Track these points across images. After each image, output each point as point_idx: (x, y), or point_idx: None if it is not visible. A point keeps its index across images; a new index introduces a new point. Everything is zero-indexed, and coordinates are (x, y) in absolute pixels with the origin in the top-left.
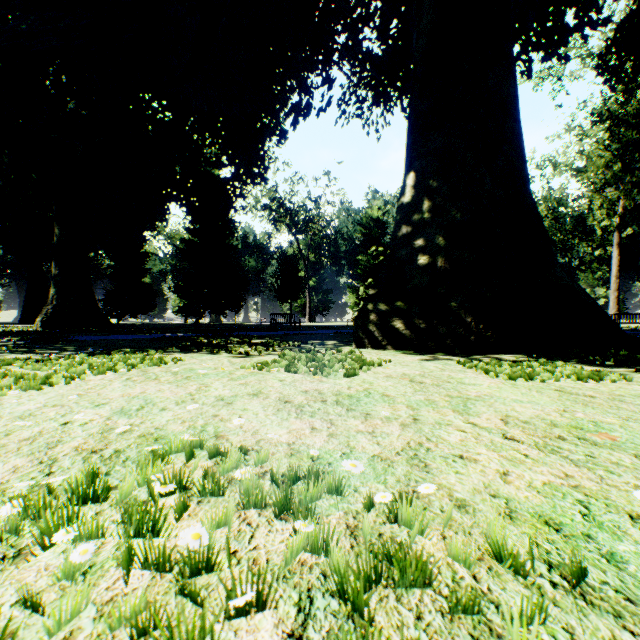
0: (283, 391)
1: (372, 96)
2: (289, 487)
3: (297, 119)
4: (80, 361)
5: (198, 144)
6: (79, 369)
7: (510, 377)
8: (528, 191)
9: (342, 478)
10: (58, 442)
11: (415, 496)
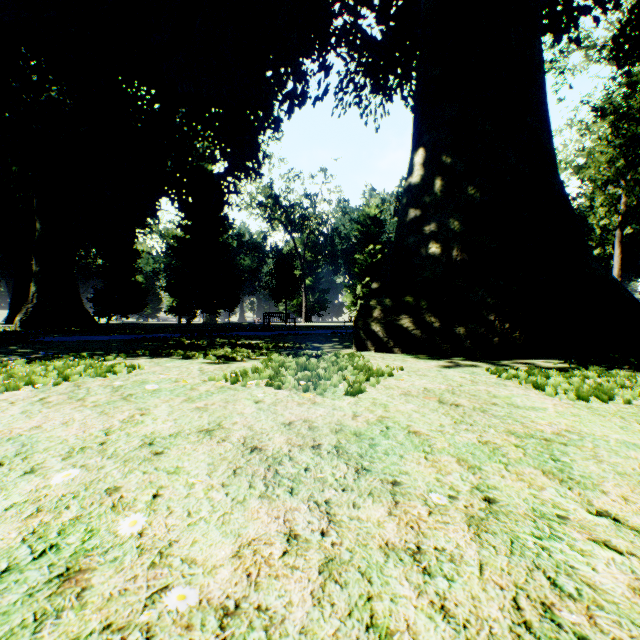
0: (255, 423)
1: (371, 84)
2: None
3: (292, 107)
4: (1, 371)
5: (189, 137)
6: None
7: (579, 396)
8: (556, 169)
9: None
10: None
11: None
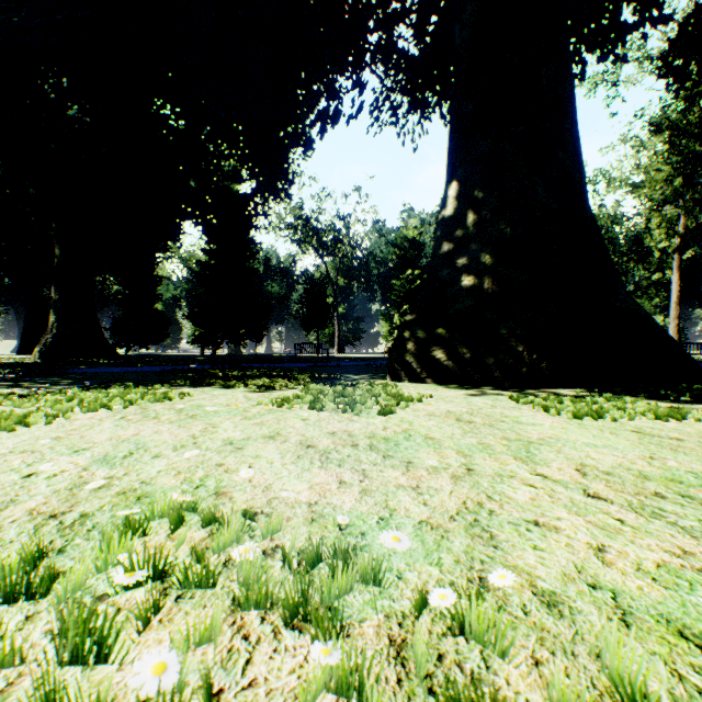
0: (306, 433)
1: (408, 102)
2: (307, 572)
3: (324, 127)
4: (70, 396)
5: (215, 156)
6: (66, 406)
7: (575, 415)
8: (586, 203)
9: (381, 561)
10: (10, 502)
11: (484, 587)
